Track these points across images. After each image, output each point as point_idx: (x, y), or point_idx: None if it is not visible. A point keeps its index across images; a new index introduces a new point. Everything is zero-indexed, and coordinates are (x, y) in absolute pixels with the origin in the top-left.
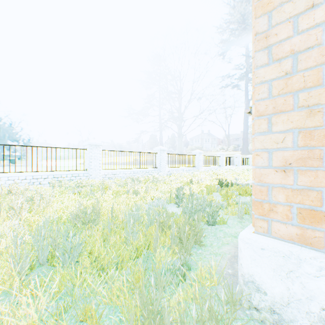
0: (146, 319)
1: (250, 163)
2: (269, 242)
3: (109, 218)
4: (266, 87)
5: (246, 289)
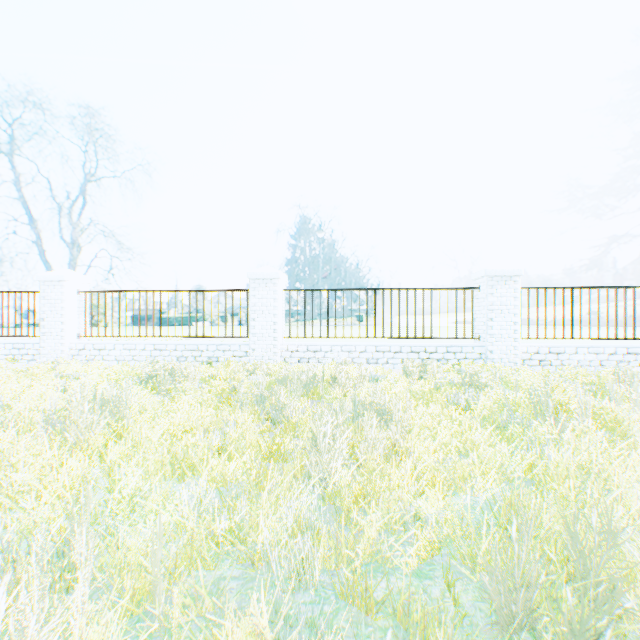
0: None
1: None
2: None
3: None
4: None
5: None
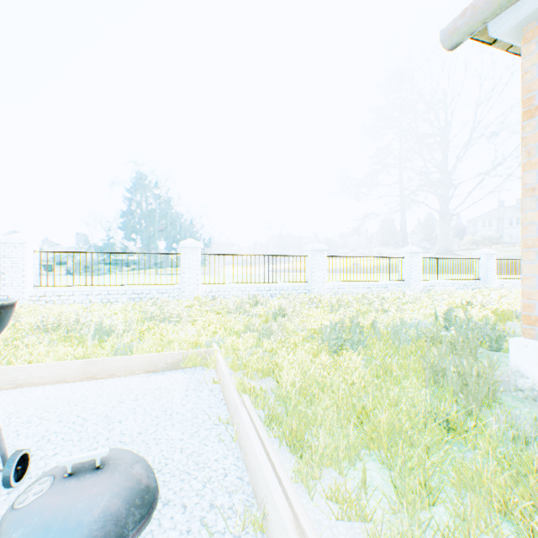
0: (430, 376)
1: None
2: (530, 342)
3: (371, 330)
4: (532, 227)
5: (512, 377)
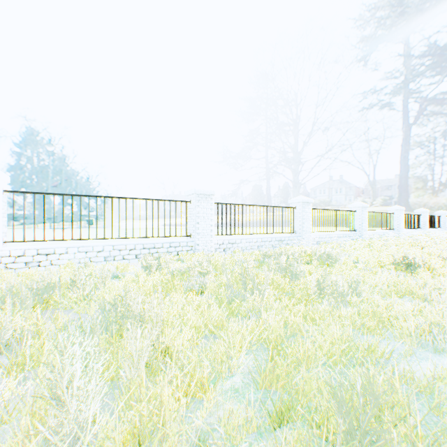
0: None
1: (442, 225)
2: None
3: None
4: None
5: None
